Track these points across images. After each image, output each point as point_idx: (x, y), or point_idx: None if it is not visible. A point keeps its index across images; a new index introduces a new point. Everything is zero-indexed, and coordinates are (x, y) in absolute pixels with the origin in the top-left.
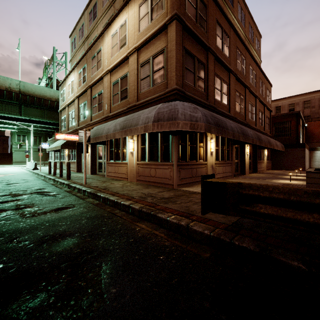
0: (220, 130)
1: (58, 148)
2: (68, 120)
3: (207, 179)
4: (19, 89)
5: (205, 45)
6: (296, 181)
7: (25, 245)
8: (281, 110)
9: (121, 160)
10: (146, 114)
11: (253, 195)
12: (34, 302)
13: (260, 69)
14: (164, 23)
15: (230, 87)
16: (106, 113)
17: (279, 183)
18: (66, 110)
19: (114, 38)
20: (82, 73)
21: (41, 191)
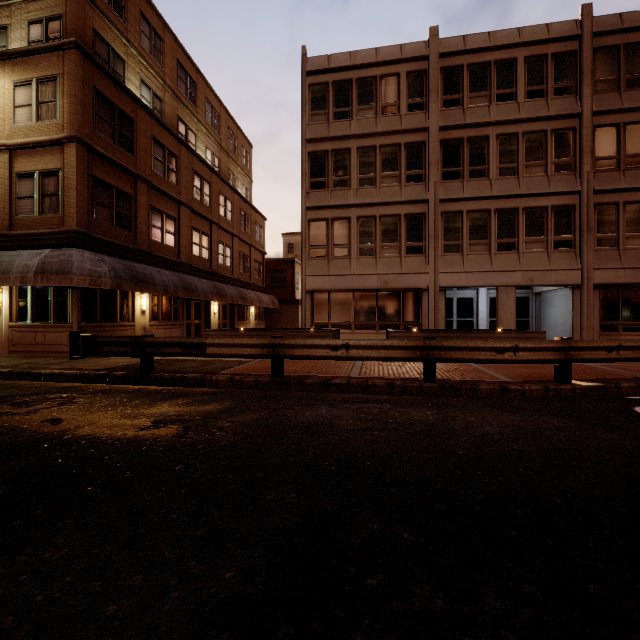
0: (140, 286)
1: None
2: None
3: (77, 334)
4: None
5: (130, 173)
6: None
7: None
8: (294, 249)
9: None
10: (24, 261)
11: (101, 342)
12: None
13: (241, 197)
14: (59, 139)
15: (180, 223)
16: None
17: None
18: None
19: None
20: None
21: None
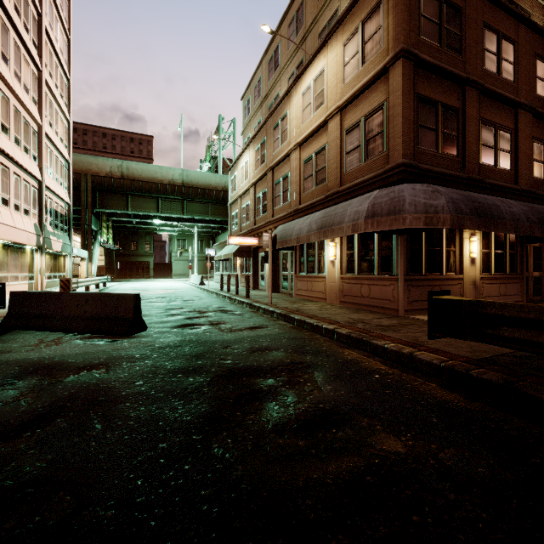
0: (484, 222)
1: (230, 256)
2: (240, 217)
3: (437, 296)
4: (182, 181)
5: (458, 78)
6: None
7: (239, 351)
8: None
9: (316, 273)
10: (355, 207)
11: (496, 315)
12: (268, 383)
13: None
14: (383, 66)
15: (517, 135)
16: (295, 205)
17: None
18: (238, 203)
19: (306, 96)
20: (260, 150)
21: (223, 309)
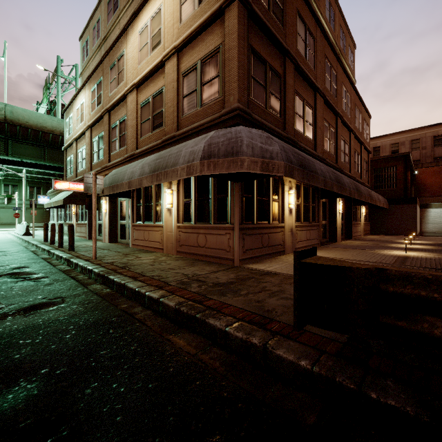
0: (306, 175)
1: (60, 203)
2: (76, 162)
3: (305, 258)
4: (5, 116)
5: (281, 46)
6: (413, 252)
7: None
8: (380, 152)
9: (153, 221)
10: (190, 147)
11: (415, 297)
12: None
13: (355, 92)
14: (220, 6)
15: (316, 113)
16: (131, 150)
17: (391, 255)
18: (73, 147)
19: (143, 36)
20: (97, 90)
21: (20, 271)
